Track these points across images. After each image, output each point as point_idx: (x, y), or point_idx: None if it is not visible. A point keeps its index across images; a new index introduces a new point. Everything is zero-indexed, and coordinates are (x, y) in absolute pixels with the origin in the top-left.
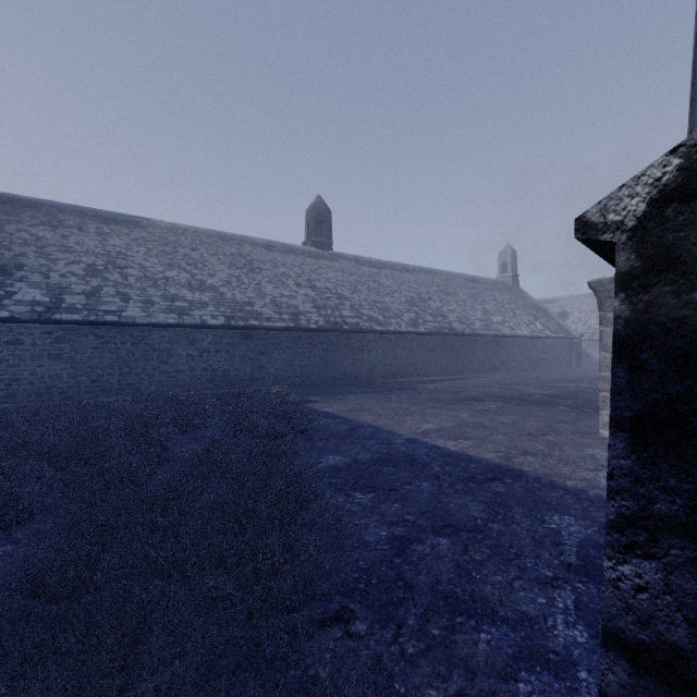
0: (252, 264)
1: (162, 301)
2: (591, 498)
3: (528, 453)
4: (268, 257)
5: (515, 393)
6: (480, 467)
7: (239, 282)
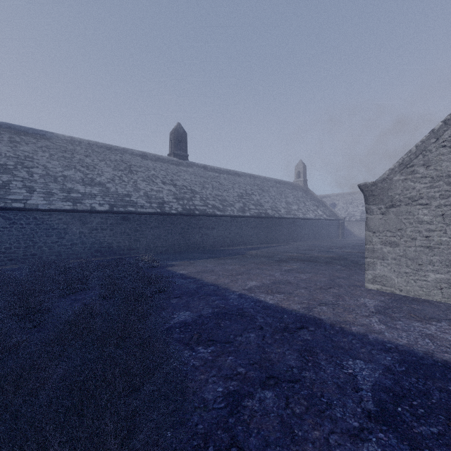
0: (130, 167)
1: (61, 192)
2: (371, 341)
3: (322, 304)
4: (142, 163)
5: (308, 256)
6: (291, 317)
7: (120, 180)
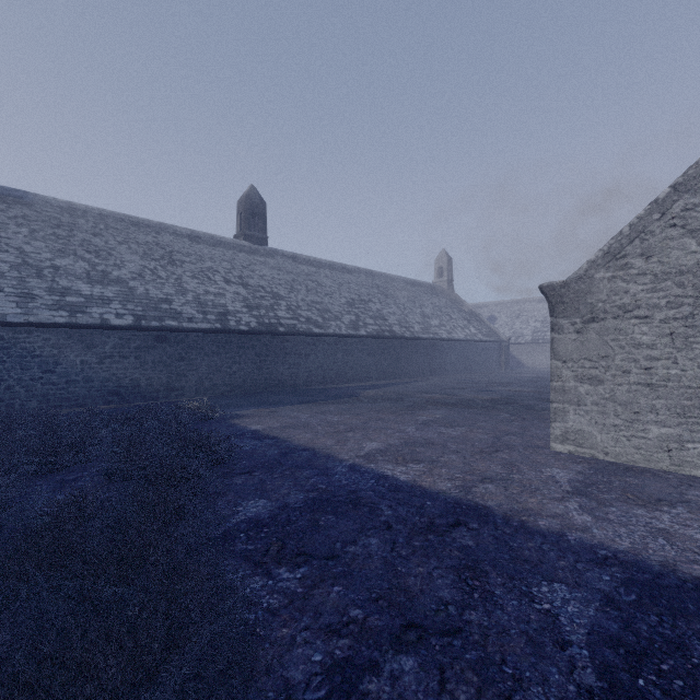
0: (171, 255)
1: (48, 294)
2: (574, 546)
3: (487, 479)
4: (192, 249)
5: (457, 399)
6: (438, 506)
7: (154, 276)
